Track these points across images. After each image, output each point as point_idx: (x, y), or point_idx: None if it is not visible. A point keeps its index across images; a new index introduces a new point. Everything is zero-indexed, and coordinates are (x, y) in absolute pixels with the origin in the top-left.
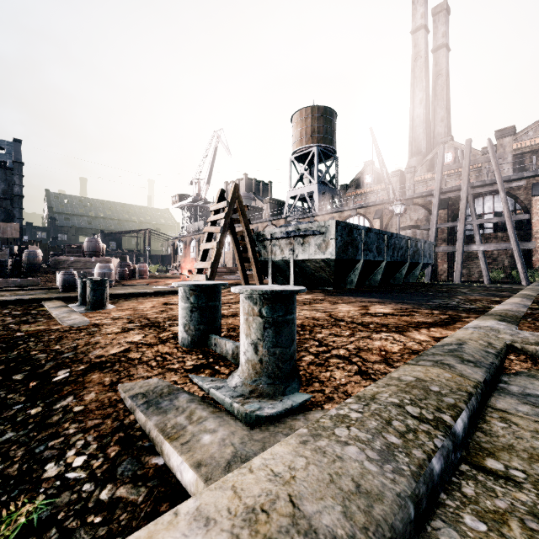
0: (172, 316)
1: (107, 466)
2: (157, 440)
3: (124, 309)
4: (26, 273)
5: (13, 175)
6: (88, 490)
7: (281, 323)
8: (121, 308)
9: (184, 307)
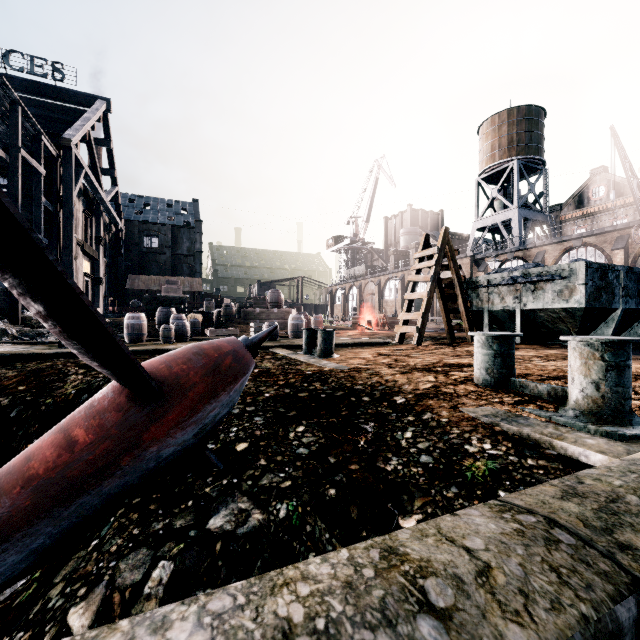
0: (428, 364)
1: (514, 450)
2: (544, 440)
3: (351, 358)
4: (225, 323)
5: (195, 233)
6: (515, 459)
7: (623, 367)
8: (347, 357)
9: (487, 354)
